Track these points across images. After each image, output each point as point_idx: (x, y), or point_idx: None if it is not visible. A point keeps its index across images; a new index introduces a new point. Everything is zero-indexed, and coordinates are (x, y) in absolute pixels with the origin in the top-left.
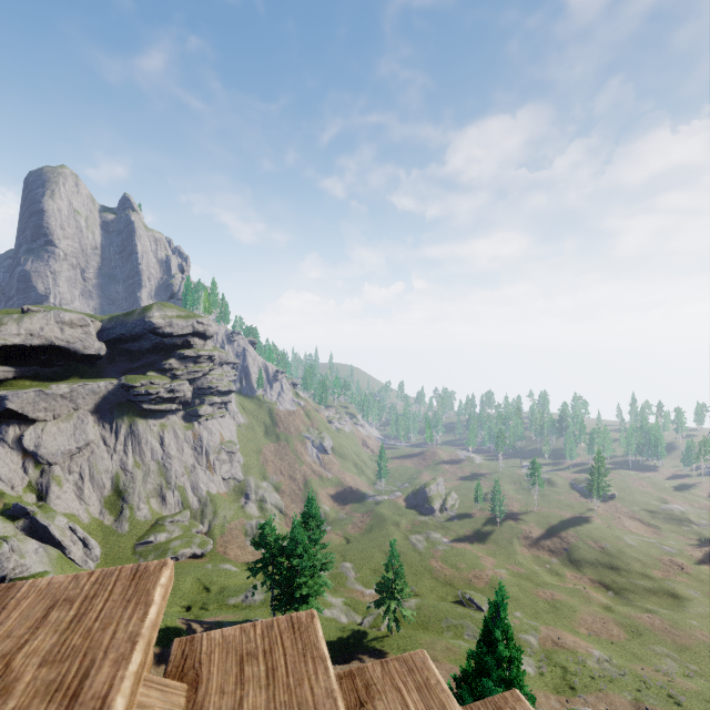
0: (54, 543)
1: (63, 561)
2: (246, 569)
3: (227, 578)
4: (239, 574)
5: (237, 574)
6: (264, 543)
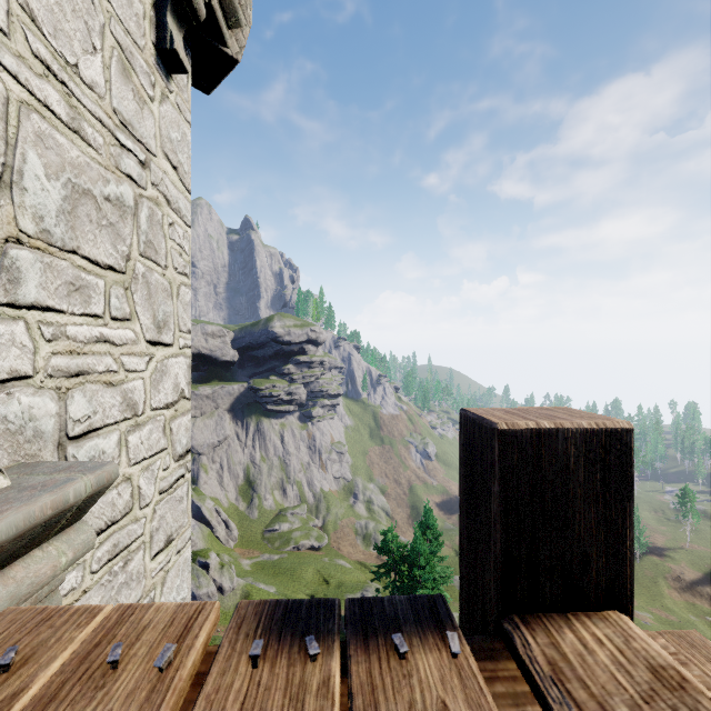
0: (205, 521)
1: (212, 539)
2: (370, 572)
3: (343, 574)
4: (353, 571)
5: (352, 571)
6: (386, 549)
